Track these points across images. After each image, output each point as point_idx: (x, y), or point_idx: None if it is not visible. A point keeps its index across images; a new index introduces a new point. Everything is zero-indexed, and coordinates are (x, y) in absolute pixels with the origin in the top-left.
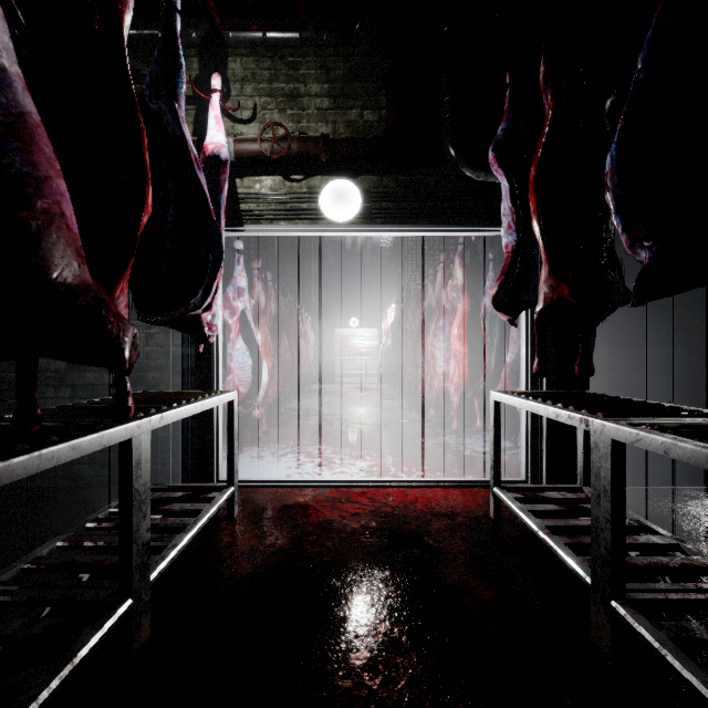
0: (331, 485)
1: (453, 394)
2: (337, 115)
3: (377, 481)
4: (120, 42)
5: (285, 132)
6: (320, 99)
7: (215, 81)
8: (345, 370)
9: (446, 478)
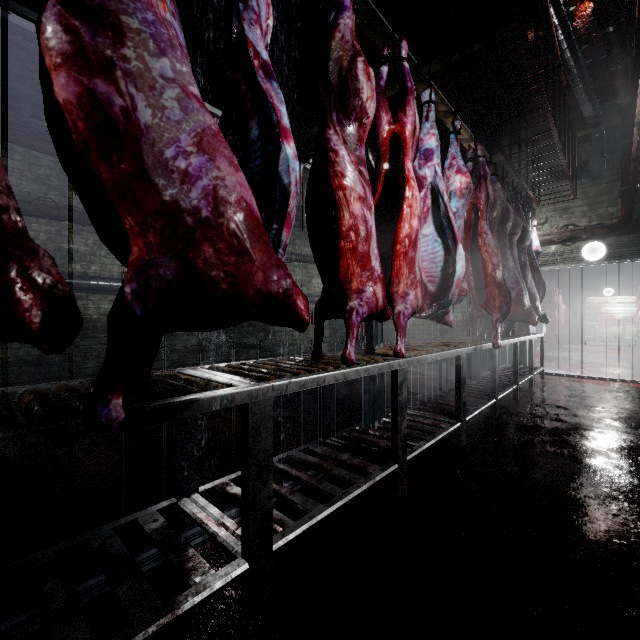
0: (588, 378)
1: None
2: (591, 213)
3: (616, 379)
4: (528, 250)
5: (564, 230)
6: (581, 207)
7: (534, 222)
8: (597, 334)
9: None
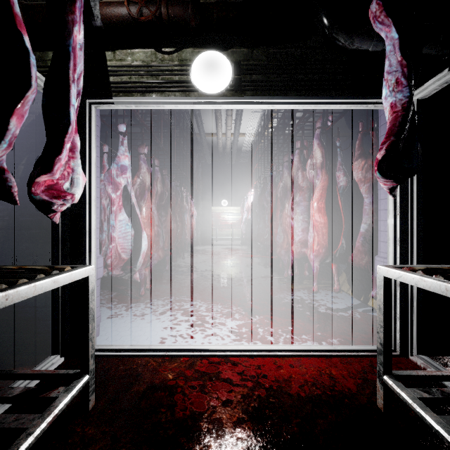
0: (202, 354)
1: (311, 259)
2: None
3: (248, 350)
4: None
5: None
6: None
7: None
8: (218, 235)
9: (314, 345)
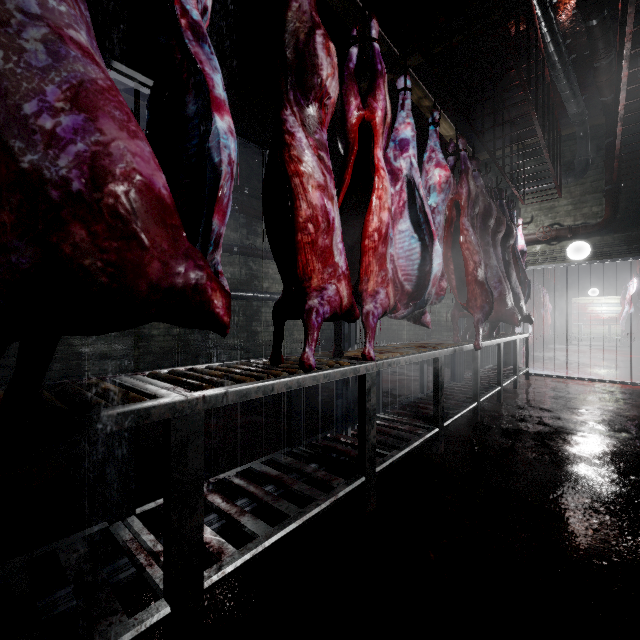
0: (572, 378)
1: None
2: (576, 212)
3: (600, 380)
4: (513, 249)
5: (549, 229)
6: (566, 206)
7: (520, 221)
8: (583, 334)
9: None
